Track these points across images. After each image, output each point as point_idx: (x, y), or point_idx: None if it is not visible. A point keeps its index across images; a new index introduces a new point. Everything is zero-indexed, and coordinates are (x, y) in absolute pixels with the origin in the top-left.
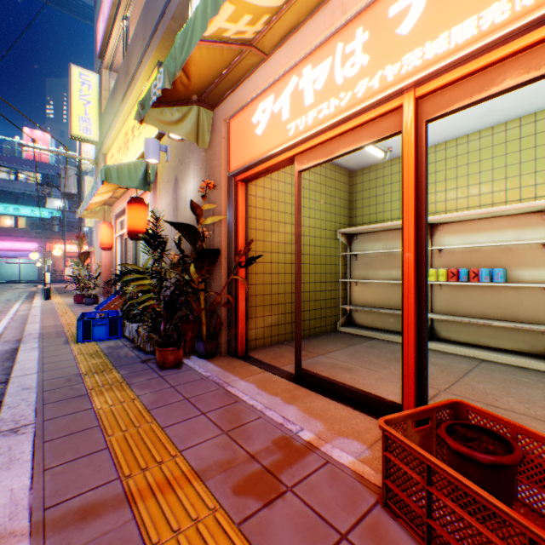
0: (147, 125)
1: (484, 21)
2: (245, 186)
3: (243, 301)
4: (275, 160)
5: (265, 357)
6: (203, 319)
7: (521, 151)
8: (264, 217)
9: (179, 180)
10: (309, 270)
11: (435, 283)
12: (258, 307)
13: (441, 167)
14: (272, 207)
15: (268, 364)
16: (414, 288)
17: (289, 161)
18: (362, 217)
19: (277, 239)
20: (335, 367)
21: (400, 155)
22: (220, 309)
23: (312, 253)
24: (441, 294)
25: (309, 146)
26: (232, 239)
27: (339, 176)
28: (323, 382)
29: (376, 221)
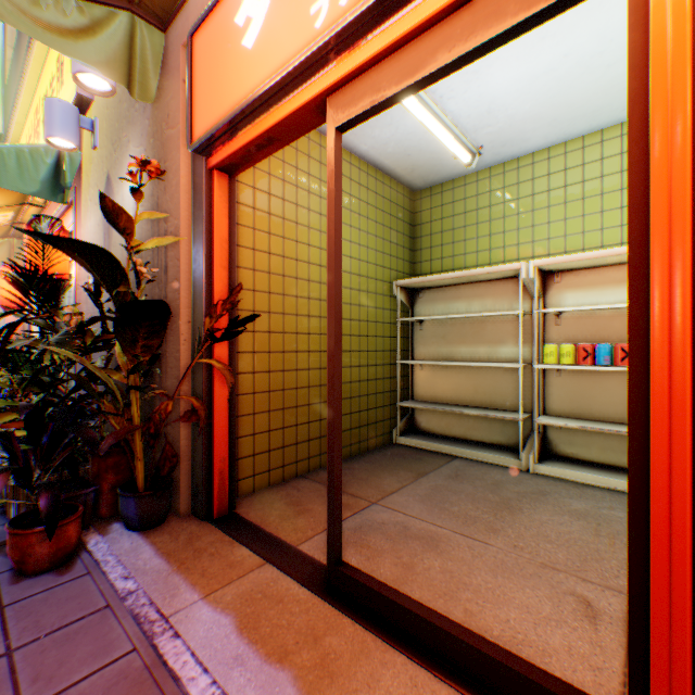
0: (63, 86)
1: None
2: (230, 181)
3: (226, 408)
4: (285, 109)
5: (268, 516)
6: (138, 448)
7: None
8: (270, 249)
9: (112, 180)
10: (350, 345)
11: (557, 367)
12: (258, 415)
13: (558, 182)
14: (285, 232)
15: (273, 541)
16: (689, 403)
17: (317, 111)
18: (431, 263)
19: (294, 291)
20: (407, 537)
21: (492, 164)
22: (179, 424)
23: (356, 317)
24: (560, 384)
25: (362, 61)
26: (201, 284)
27: (396, 196)
28: (394, 610)
29: (454, 269)
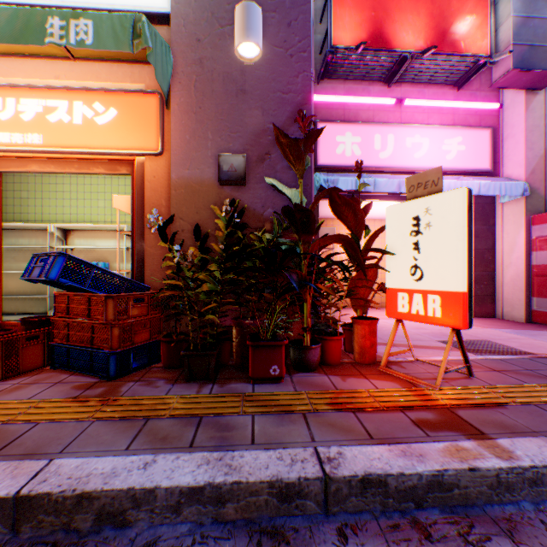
0: None
1: (14, 139)
2: None
3: None
4: None
5: None
6: None
7: (121, 193)
8: None
9: None
10: None
11: None
12: None
13: (76, 189)
14: None
15: None
16: None
17: None
18: (8, 214)
19: None
20: None
21: None
22: None
23: None
24: None
25: None
26: None
27: None
28: None
29: (23, 221)
